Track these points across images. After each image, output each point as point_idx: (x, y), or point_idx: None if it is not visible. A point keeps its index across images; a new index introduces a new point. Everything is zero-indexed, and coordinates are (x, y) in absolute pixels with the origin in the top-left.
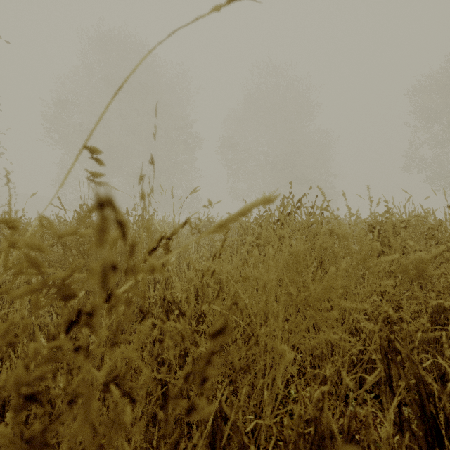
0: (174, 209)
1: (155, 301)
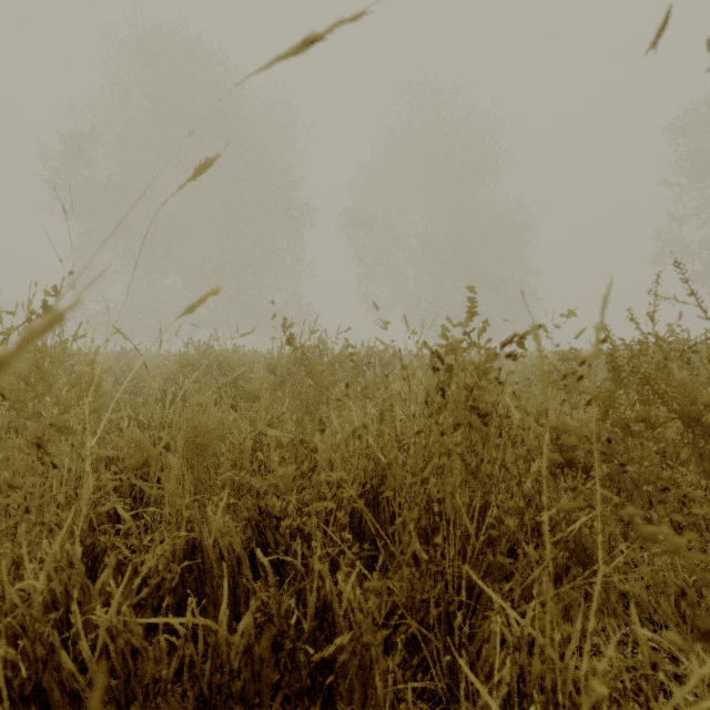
0: None
1: None
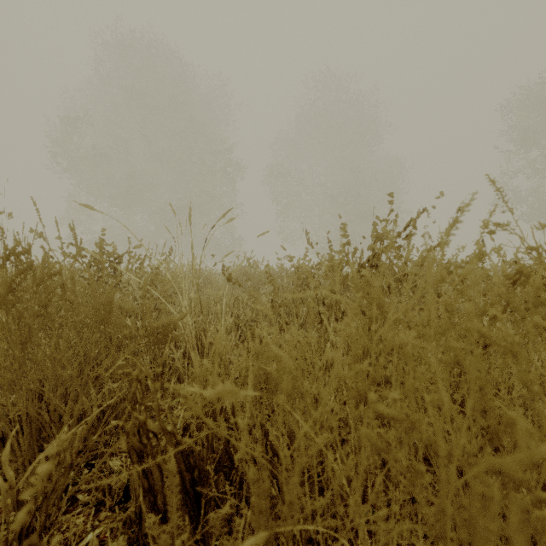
0: (192, 245)
1: (150, 405)
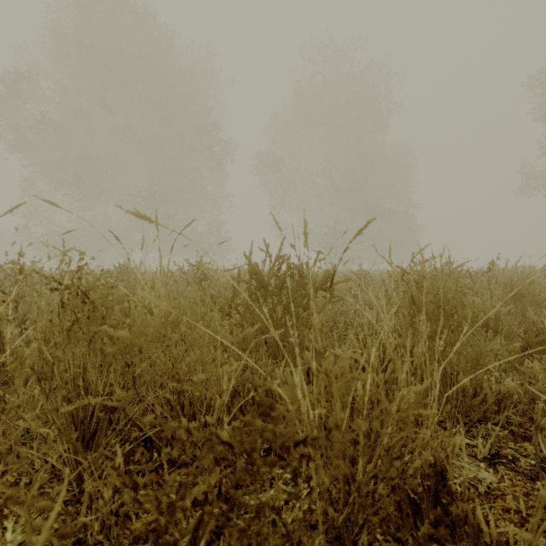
0: None
1: None
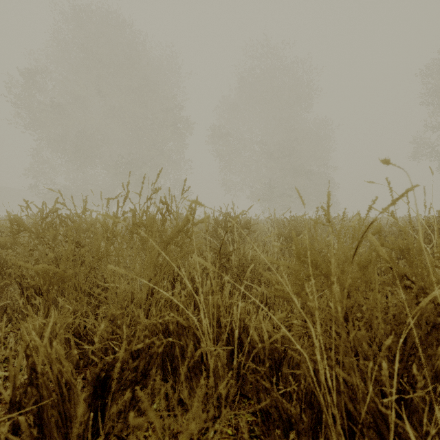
0: None
1: None
